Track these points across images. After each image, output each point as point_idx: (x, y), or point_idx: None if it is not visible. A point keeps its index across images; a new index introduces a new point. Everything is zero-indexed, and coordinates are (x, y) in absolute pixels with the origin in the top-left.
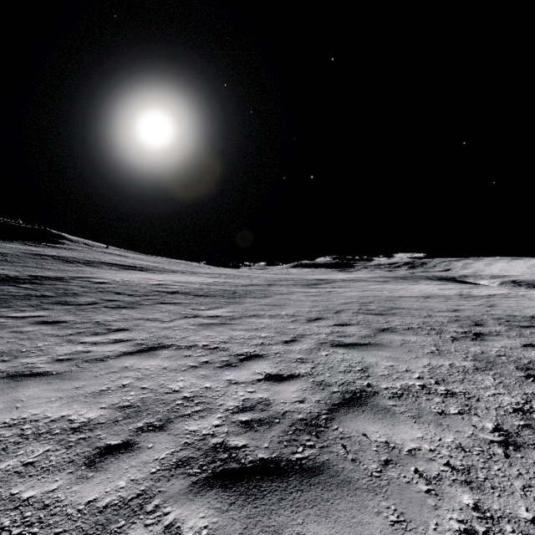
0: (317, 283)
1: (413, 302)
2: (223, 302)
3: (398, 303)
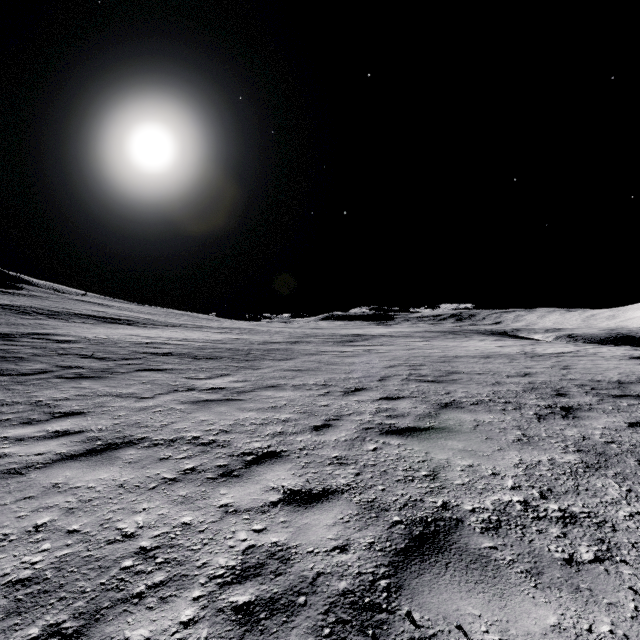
0: (353, 340)
1: (473, 363)
2: (232, 366)
3: (455, 366)
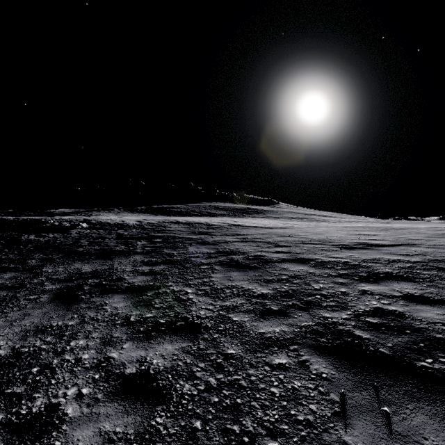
0: None
1: None
2: (382, 223)
3: None
